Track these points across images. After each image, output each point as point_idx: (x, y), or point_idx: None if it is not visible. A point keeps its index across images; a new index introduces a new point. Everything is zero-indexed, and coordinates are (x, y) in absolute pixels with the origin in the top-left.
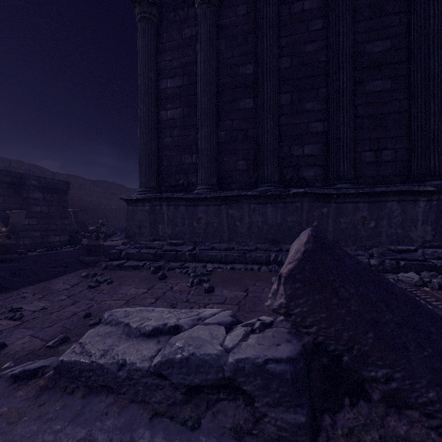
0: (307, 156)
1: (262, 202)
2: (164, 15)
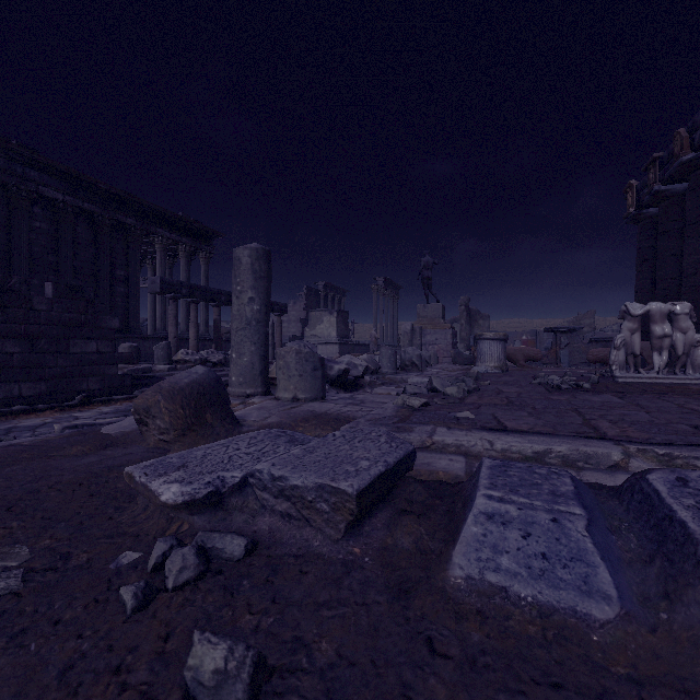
0: None
1: None
2: None
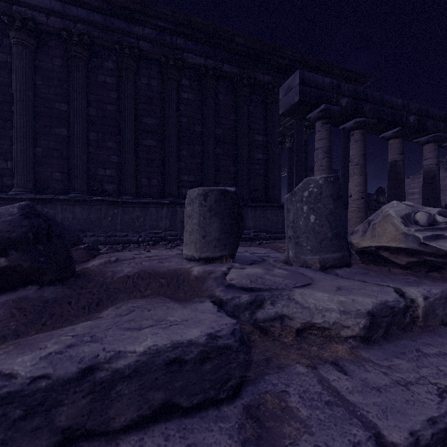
0: (108, 176)
1: (72, 204)
2: None
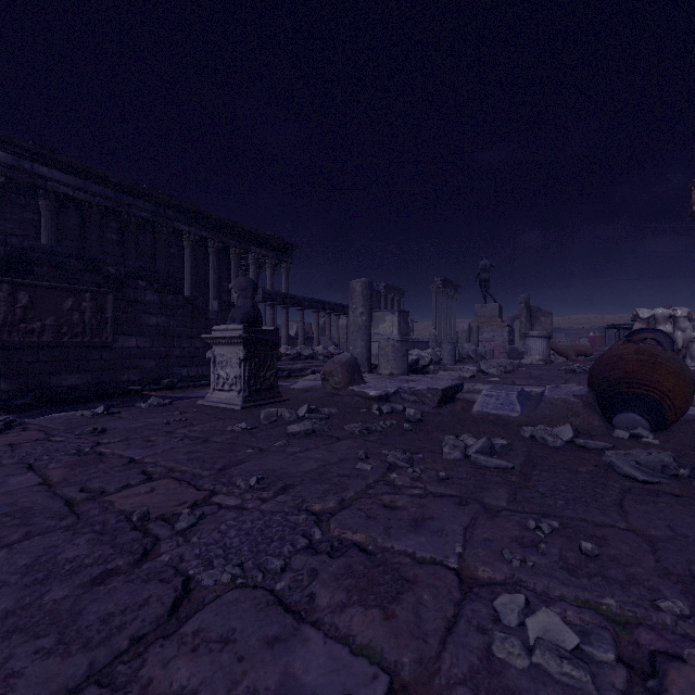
0: None
1: None
2: (5, 192)
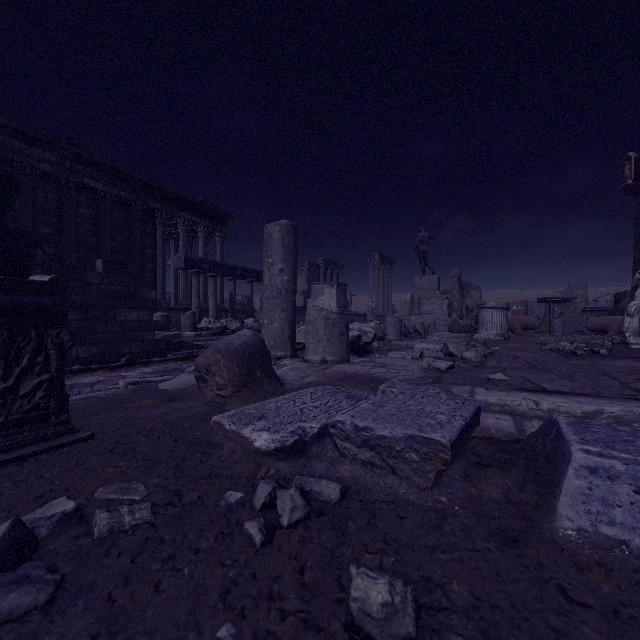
0: None
1: None
2: None
